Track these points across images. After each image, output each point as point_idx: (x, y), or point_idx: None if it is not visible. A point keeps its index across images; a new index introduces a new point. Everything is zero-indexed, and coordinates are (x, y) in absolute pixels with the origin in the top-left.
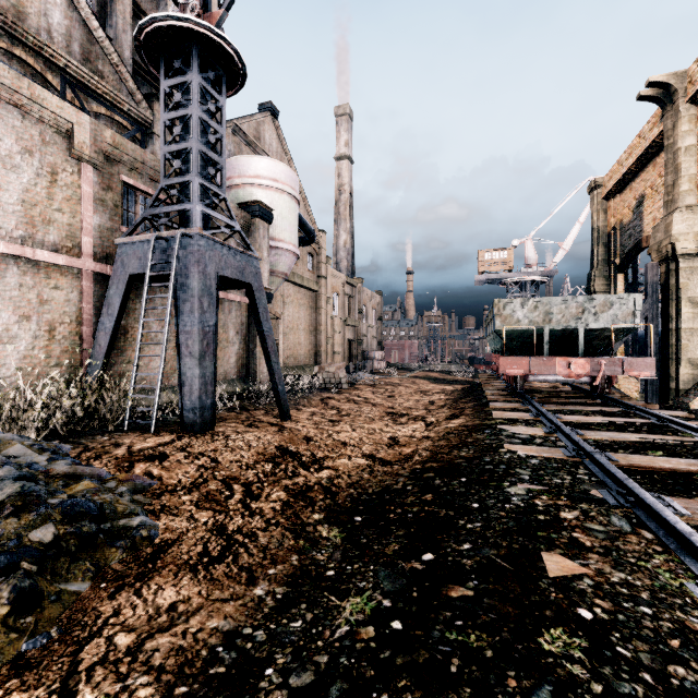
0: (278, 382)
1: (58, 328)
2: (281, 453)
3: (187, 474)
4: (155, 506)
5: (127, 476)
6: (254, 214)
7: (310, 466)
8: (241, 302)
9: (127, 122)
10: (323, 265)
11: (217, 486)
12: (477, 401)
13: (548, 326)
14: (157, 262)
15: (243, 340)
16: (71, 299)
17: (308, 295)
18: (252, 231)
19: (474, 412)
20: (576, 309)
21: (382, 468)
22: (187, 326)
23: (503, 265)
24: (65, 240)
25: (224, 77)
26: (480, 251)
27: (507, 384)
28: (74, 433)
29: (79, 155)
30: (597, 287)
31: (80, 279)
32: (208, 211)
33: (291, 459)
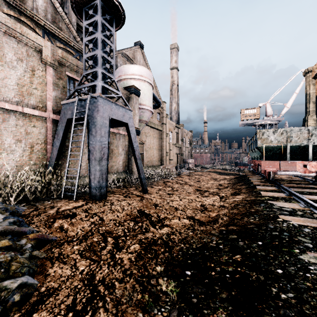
0: (141, 173)
1: (35, 146)
2: (140, 214)
3: (82, 229)
4: (55, 254)
5: (34, 235)
6: (131, 92)
7: (156, 224)
8: (125, 135)
9: (72, 51)
10: (164, 118)
11: (98, 239)
12: (247, 185)
13: (289, 144)
14: (78, 111)
15: (126, 153)
16: (41, 132)
17: (157, 132)
18: (130, 100)
19: (248, 192)
20: (307, 134)
21: (199, 227)
22: (93, 144)
23: (254, 116)
24: (39, 103)
25: (114, 19)
26: (242, 109)
27: (262, 176)
28: (36, 199)
29: (45, 62)
30: (309, 125)
31: (46, 122)
32: (105, 85)
33: (145, 219)
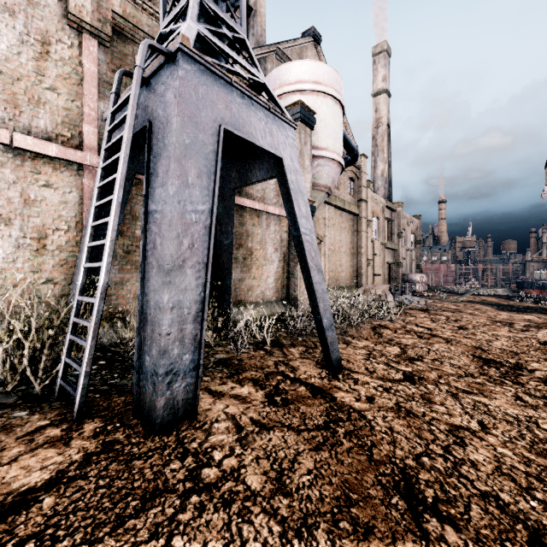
0: (323, 312)
1: (50, 236)
2: None
3: None
4: None
5: None
6: (294, 117)
7: None
8: (280, 216)
9: None
10: (364, 189)
11: None
12: None
13: None
14: (116, 104)
15: (283, 258)
16: (69, 201)
17: (348, 218)
18: None
19: None
20: None
21: None
22: (156, 212)
23: None
24: (61, 128)
25: None
26: None
27: None
28: None
29: (77, 22)
30: None
31: (81, 177)
32: (213, 39)
33: None
